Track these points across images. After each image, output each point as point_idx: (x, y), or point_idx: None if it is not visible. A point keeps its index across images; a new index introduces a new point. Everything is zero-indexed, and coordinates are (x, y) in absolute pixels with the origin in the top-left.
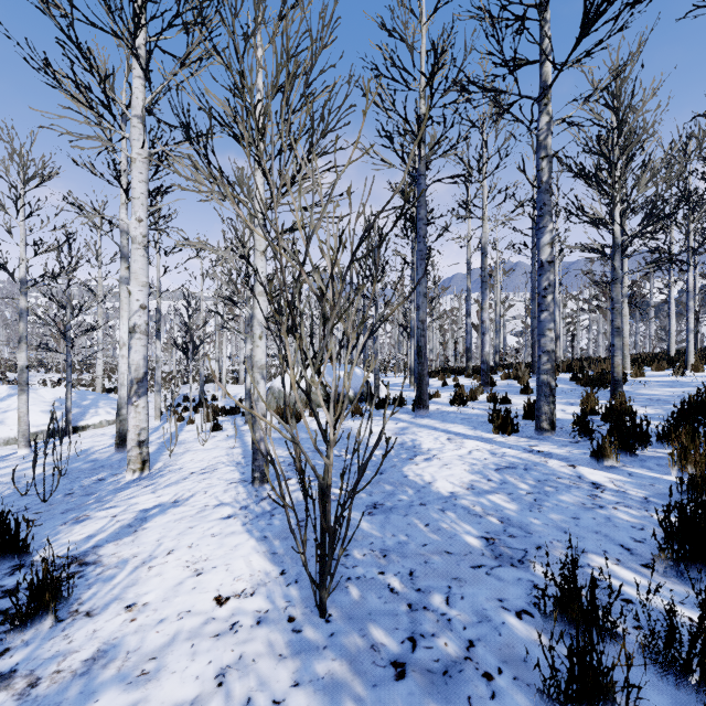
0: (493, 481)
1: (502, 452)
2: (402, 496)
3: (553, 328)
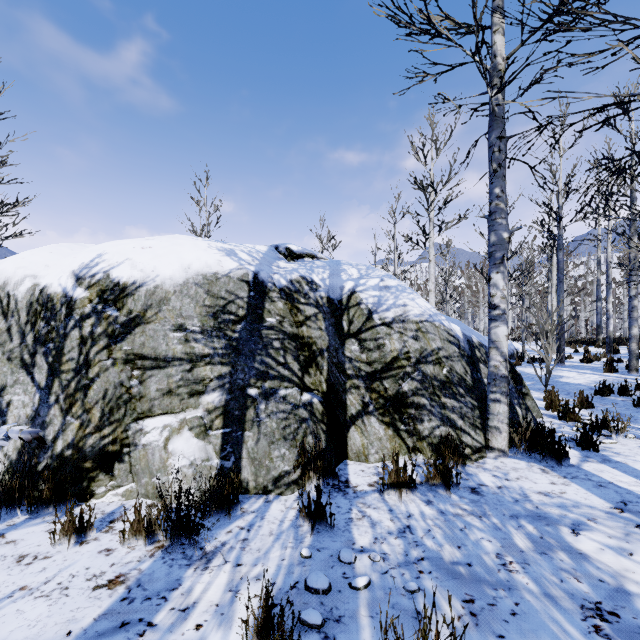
0: (596, 382)
1: (605, 377)
2: (559, 383)
3: (637, 325)
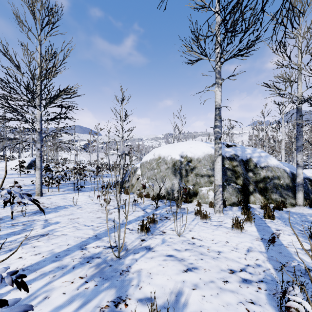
0: None
1: None
2: None
3: None
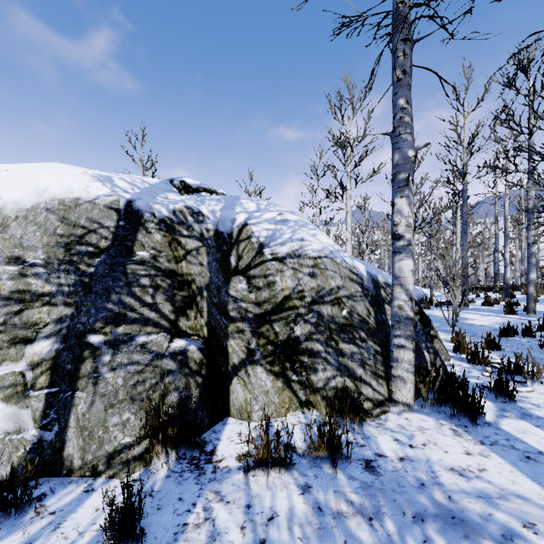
0: (499, 323)
1: (506, 319)
2: (464, 325)
3: (534, 270)
